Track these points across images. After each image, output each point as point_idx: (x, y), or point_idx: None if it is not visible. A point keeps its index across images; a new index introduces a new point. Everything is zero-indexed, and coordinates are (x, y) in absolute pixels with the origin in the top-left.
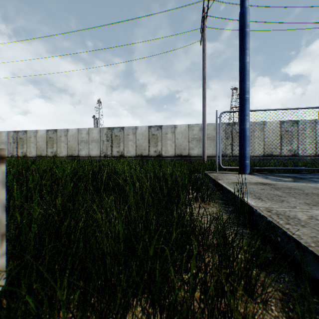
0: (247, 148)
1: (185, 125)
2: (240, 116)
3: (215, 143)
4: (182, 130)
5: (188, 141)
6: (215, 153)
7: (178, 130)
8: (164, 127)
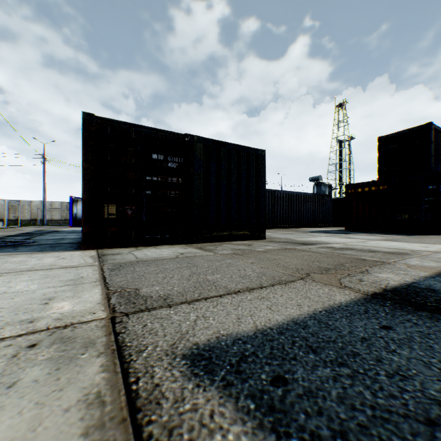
0: (45, 219)
1: (39, 201)
2: (44, 211)
3: (61, 213)
4: (38, 204)
5: (42, 211)
6: (61, 218)
7: (34, 204)
8: (23, 201)
